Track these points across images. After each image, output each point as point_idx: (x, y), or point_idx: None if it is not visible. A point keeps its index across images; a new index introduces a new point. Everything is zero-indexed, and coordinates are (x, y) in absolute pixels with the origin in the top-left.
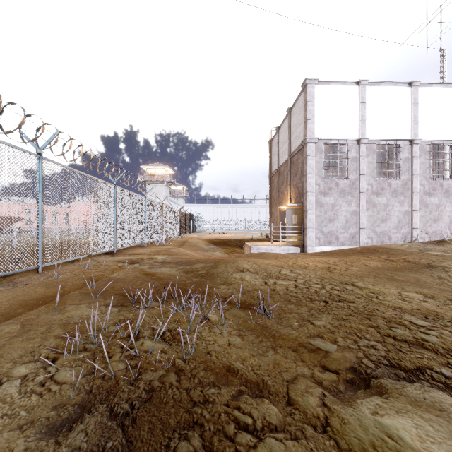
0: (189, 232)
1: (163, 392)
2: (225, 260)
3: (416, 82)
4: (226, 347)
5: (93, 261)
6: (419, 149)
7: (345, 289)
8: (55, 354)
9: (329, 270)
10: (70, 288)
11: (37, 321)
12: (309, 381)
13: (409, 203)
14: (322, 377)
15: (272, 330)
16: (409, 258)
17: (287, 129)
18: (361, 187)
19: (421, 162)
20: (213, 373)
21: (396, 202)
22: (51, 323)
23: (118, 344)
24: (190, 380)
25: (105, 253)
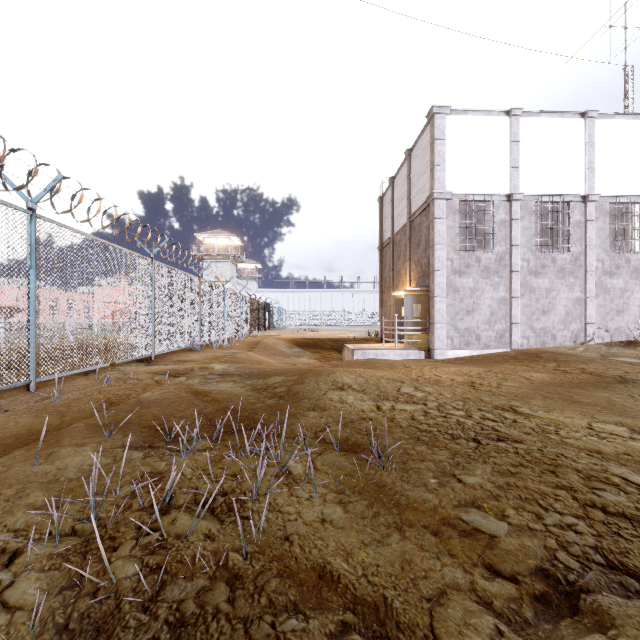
0: (264, 328)
1: (201, 628)
2: (316, 371)
3: (591, 112)
4: (317, 526)
5: (118, 373)
6: (596, 209)
7: (503, 418)
8: (19, 543)
9: (473, 386)
10: (73, 417)
11: (4, 477)
12: (468, 598)
13: (581, 286)
14: (490, 591)
15: (394, 493)
16: (589, 368)
17: (406, 180)
18: (512, 264)
19: (598, 227)
20: (295, 582)
21: (563, 285)
22: (28, 480)
23: (132, 521)
24: (252, 599)
25: (138, 360)
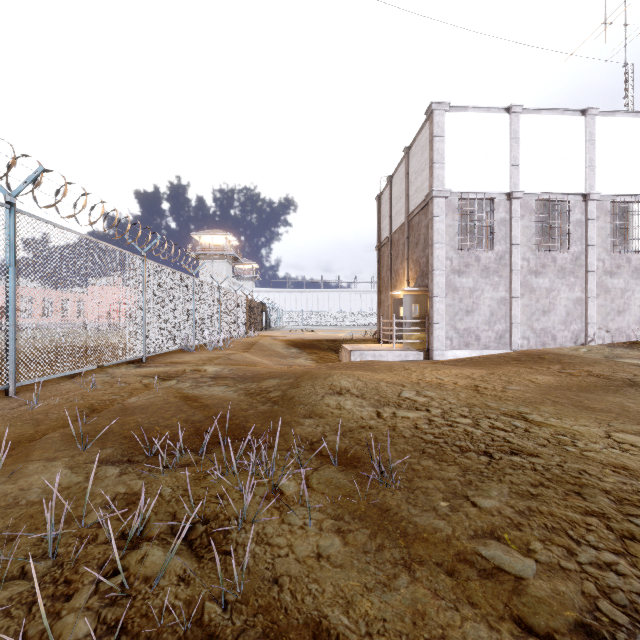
0: (261, 328)
1: None
2: (312, 374)
3: (592, 109)
4: (312, 563)
5: (105, 376)
6: (597, 207)
7: (513, 427)
8: None
9: (477, 390)
10: (49, 426)
11: None
12: None
13: (582, 286)
14: None
15: (400, 520)
16: (596, 371)
17: (404, 178)
18: (512, 263)
19: (599, 226)
20: None
21: (563, 285)
22: None
23: (95, 559)
24: None
25: (129, 361)
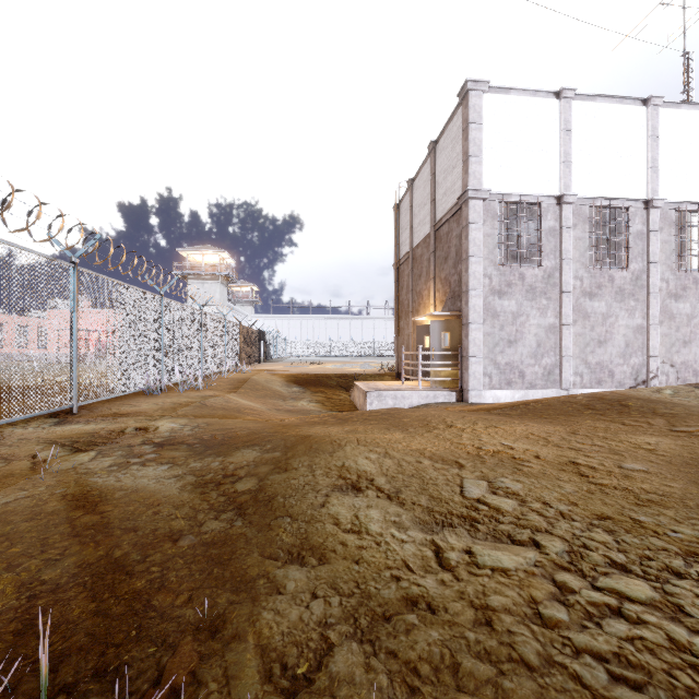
0: (258, 360)
1: None
2: (312, 442)
3: (655, 98)
4: None
5: None
6: (660, 217)
7: None
8: None
9: (584, 475)
10: None
11: None
12: None
13: (643, 311)
14: None
15: None
16: None
17: (429, 180)
18: (563, 282)
19: (663, 239)
20: None
21: (622, 310)
22: None
23: None
24: None
25: (52, 413)
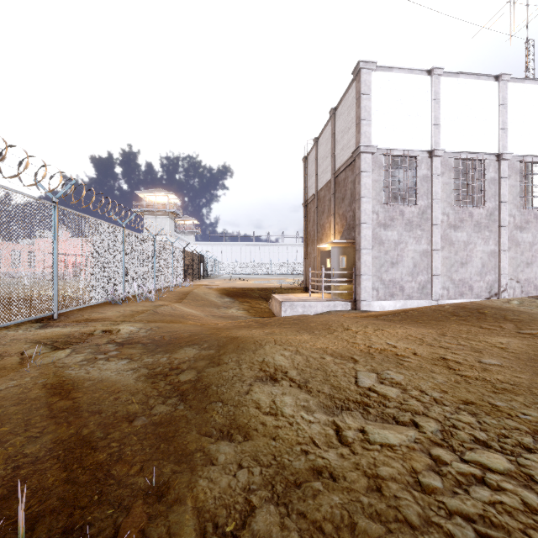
0: (198, 277)
1: None
2: (239, 342)
3: (505, 75)
4: None
5: None
6: (509, 167)
7: None
8: None
9: (452, 368)
10: None
11: None
12: None
13: (495, 240)
14: None
15: None
16: None
17: (330, 139)
18: (434, 217)
19: (510, 184)
20: None
21: (479, 239)
22: None
23: None
24: None
25: (38, 319)
